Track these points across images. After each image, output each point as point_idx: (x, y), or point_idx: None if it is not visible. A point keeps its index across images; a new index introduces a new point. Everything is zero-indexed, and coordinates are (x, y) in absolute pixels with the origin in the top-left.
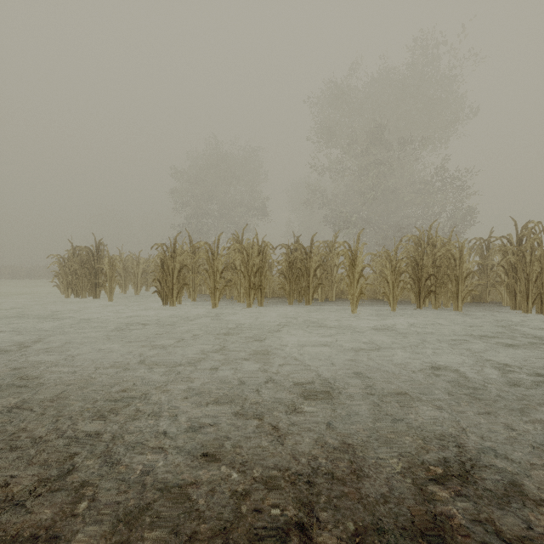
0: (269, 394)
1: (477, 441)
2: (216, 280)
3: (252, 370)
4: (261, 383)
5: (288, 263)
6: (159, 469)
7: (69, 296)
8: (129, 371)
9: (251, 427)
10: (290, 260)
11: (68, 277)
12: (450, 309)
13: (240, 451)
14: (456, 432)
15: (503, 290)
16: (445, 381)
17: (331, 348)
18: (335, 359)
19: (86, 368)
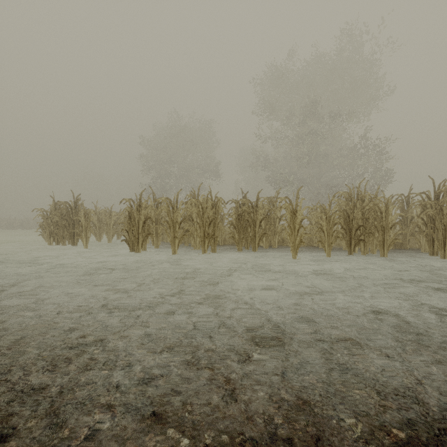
0: (222, 340)
1: (434, 395)
2: (175, 230)
3: (205, 313)
4: (214, 328)
5: (237, 216)
6: (103, 433)
7: (51, 243)
8: (91, 315)
9: (203, 378)
10: (239, 213)
11: (50, 228)
12: (377, 255)
13: (192, 409)
14: (411, 384)
15: (422, 238)
16: (387, 325)
17: (277, 291)
18: (281, 303)
19: (51, 312)
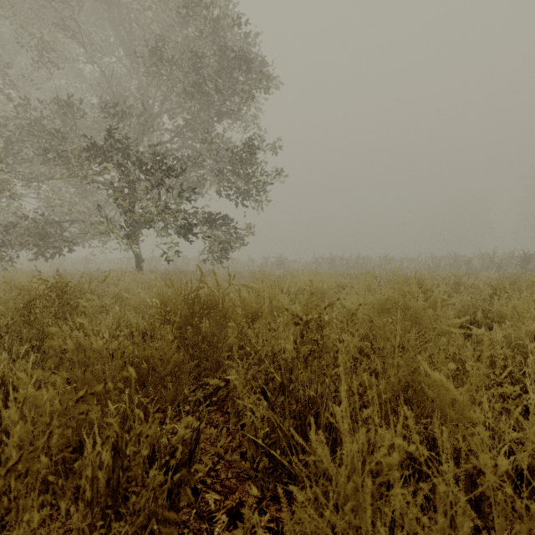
0: None
1: None
2: None
3: None
4: None
5: None
6: None
7: None
8: None
9: None
10: None
11: None
12: None
13: None
14: None
15: None
16: None
17: None
18: None
19: None
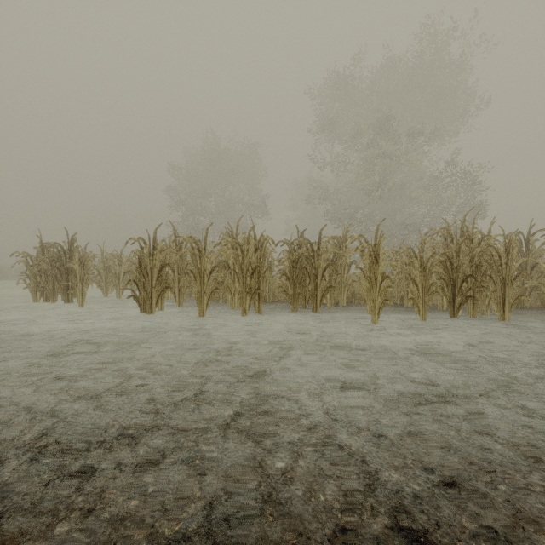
0: None
1: None
2: (203, 282)
3: (233, 458)
4: (248, 515)
5: (291, 262)
6: None
7: (37, 300)
8: None
9: None
10: (293, 258)
11: (36, 278)
12: (492, 318)
13: None
14: None
15: None
16: None
17: (366, 392)
18: (382, 424)
19: None
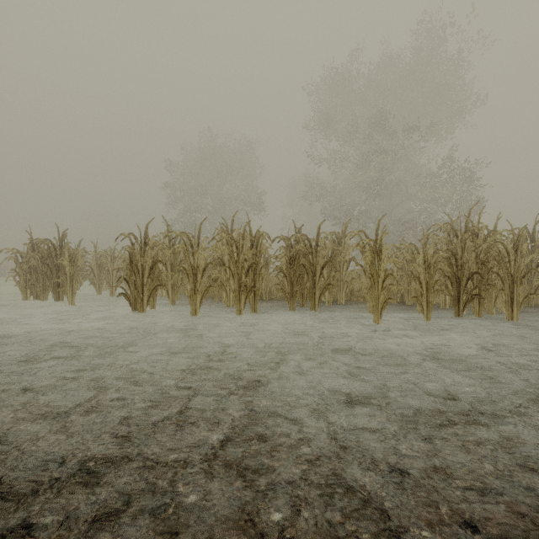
0: None
1: None
2: (196, 279)
3: (217, 506)
4: None
5: (289, 259)
6: None
7: (27, 298)
8: None
9: None
10: (291, 254)
11: (26, 275)
12: (499, 318)
13: None
14: None
15: None
16: None
17: (376, 407)
18: (399, 453)
19: None
